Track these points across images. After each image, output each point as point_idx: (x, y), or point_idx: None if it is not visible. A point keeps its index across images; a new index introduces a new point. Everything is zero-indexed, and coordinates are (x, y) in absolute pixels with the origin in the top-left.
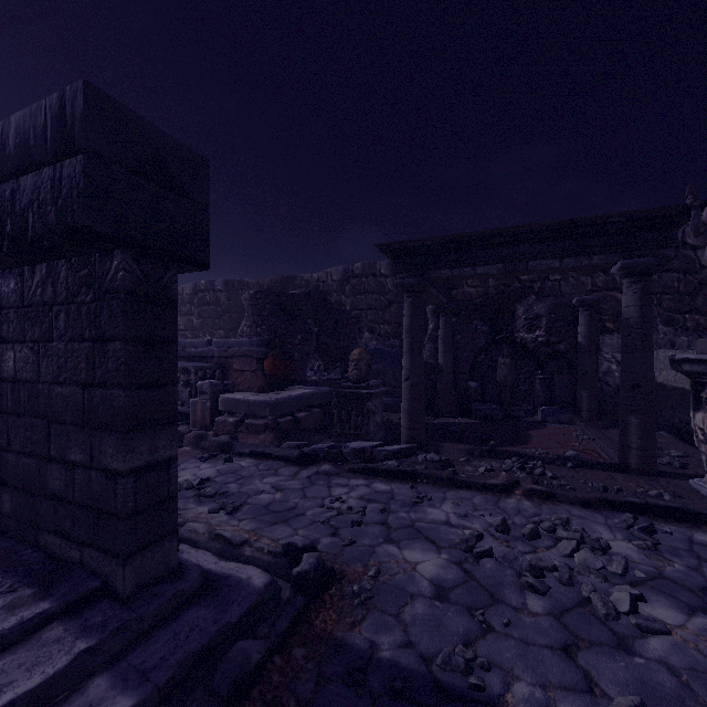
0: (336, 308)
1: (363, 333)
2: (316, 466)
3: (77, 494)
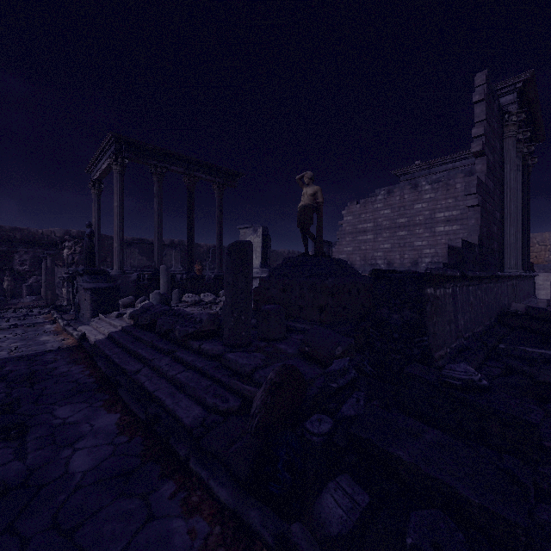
0: None
1: None
2: None
3: None
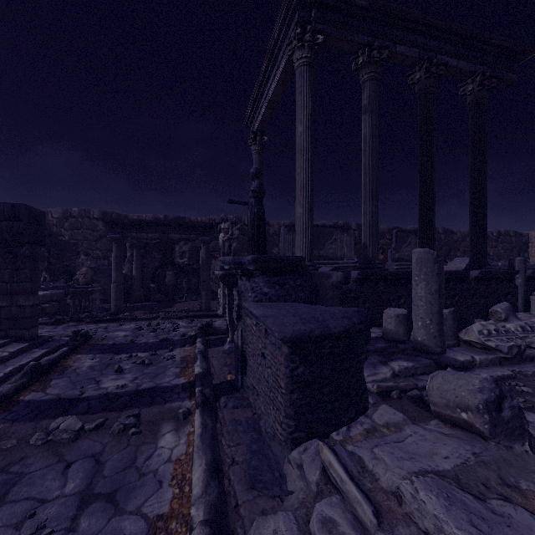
0: (61, 240)
1: (80, 255)
2: (66, 324)
3: (4, 315)
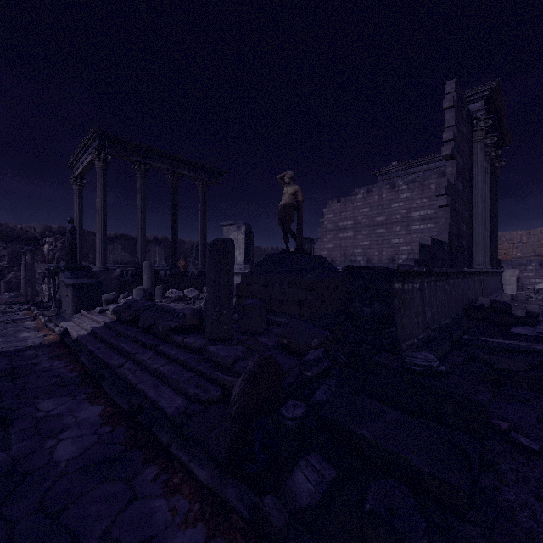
0: None
1: None
2: None
3: None
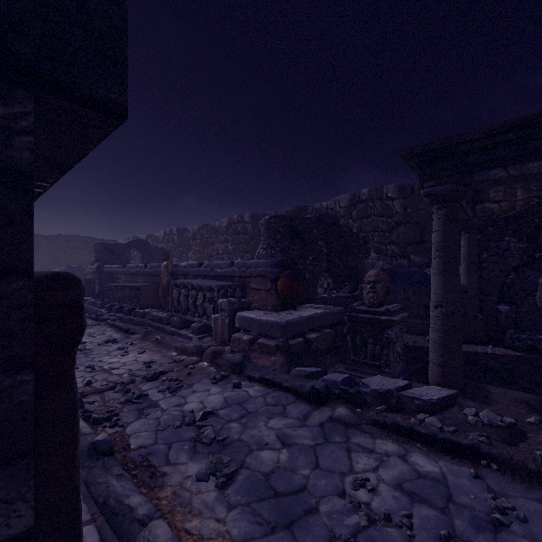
0: (344, 231)
1: (370, 253)
2: (329, 408)
3: None
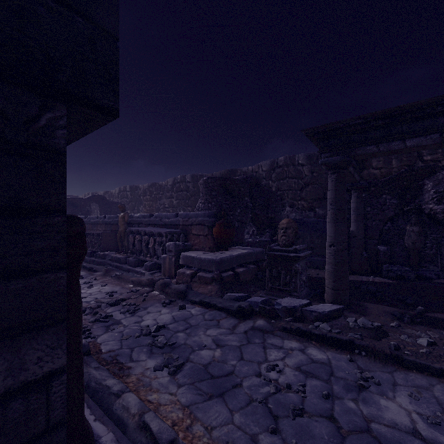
0: (265, 189)
1: (285, 207)
2: (252, 321)
3: None
